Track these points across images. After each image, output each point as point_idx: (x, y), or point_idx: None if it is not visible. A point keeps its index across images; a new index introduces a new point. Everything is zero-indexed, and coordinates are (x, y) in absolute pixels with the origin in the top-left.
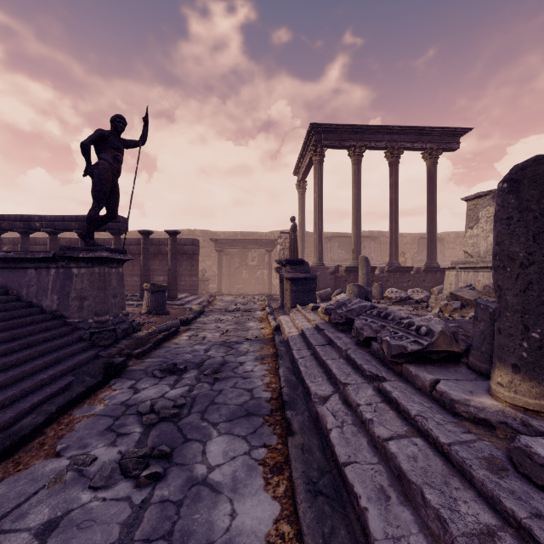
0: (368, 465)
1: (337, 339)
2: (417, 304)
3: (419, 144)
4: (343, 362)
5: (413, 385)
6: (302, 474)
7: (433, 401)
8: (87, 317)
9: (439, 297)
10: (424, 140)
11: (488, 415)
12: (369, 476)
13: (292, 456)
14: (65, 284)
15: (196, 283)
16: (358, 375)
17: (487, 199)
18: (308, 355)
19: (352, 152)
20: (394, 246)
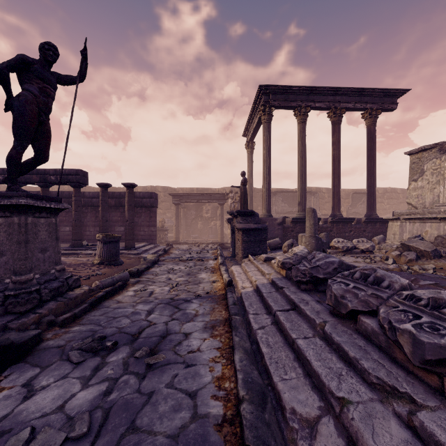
0: None
1: (304, 304)
2: (363, 254)
3: (360, 104)
4: (322, 345)
5: None
6: None
7: None
8: (3, 276)
9: (383, 247)
10: (364, 101)
11: None
12: None
13: None
14: None
15: (154, 233)
16: (355, 378)
17: (433, 152)
18: (268, 324)
19: (298, 112)
20: (337, 199)
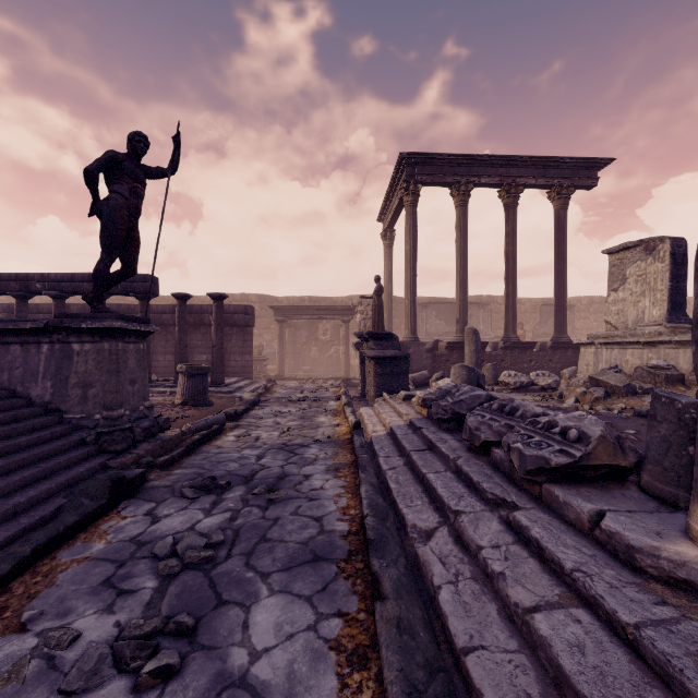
0: (503, 654)
1: (441, 442)
2: (543, 392)
3: (544, 179)
4: (452, 477)
5: (561, 517)
6: (399, 675)
7: (595, 545)
8: (92, 411)
9: (572, 383)
10: (551, 175)
11: (692, 574)
12: (506, 675)
13: (383, 638)
14: (63, 365)
15: (250, 363)
16: (475, 498)
17: (637, 251)
18: (400, 465)
19: (455, 191)
20: (511, 315)
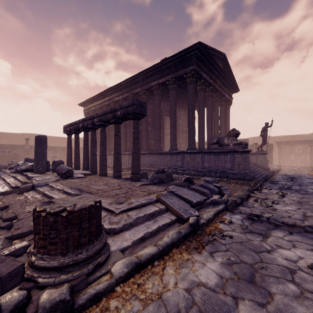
0: None
1: None
2: None
3: None
4: None
5: None
6: None
7: None
8: (262, 165)
9: None
10: None
11: None
12: None
13: None
14: (257, 158)
15: (272, 160)
16: None
17: None
18: None
19: None
20: None
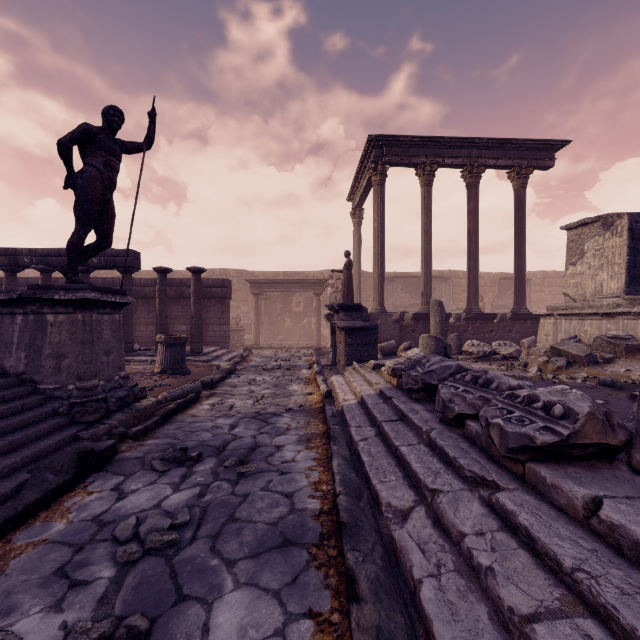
0: None
1: (413, 413)
2: (505, 361)
3: (504, 160)
4: (426, 451)
5: (548, 500)
6: None
7: (593, 537)
8: (66, 382)
9: (532, 352)
10: (511, 156)
11: None
12: None
13: None
14: (37, 336)
15: (227, 334)
16: (451, 474)
17: (595, 227)
18: (372, 436)
19: (421, 171)
20: (474, 288)
